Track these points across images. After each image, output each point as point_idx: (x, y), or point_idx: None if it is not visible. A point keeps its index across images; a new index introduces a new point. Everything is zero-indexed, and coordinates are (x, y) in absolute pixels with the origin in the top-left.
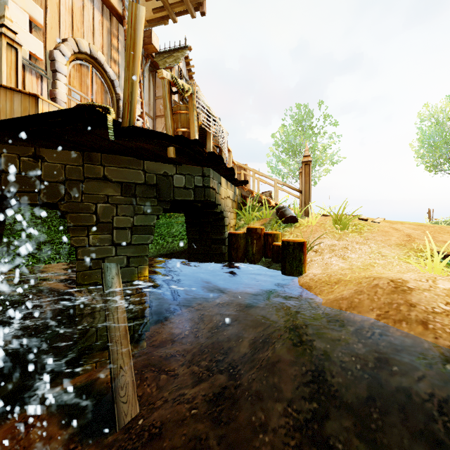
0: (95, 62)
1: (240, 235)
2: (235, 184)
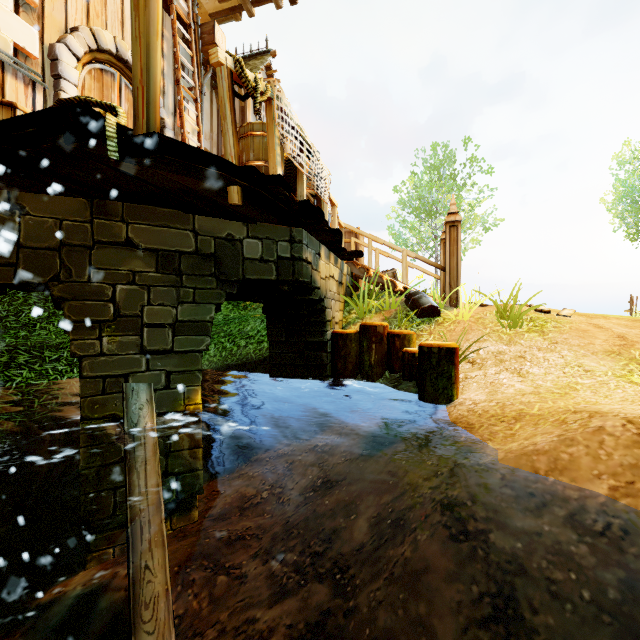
0: (125, 68)
1: (351, 335)
2: (343, 257)
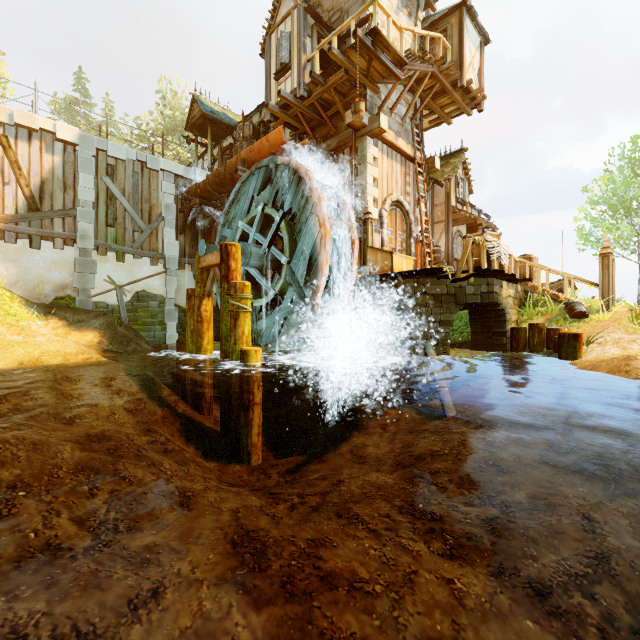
0: (398, 204)
1: (521, 328)
2: (517, 282)
